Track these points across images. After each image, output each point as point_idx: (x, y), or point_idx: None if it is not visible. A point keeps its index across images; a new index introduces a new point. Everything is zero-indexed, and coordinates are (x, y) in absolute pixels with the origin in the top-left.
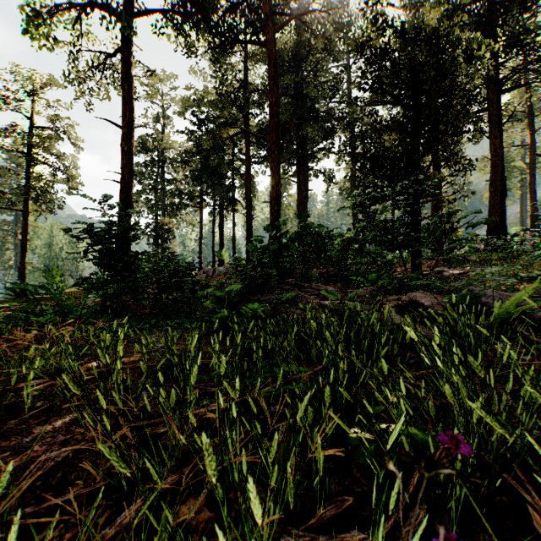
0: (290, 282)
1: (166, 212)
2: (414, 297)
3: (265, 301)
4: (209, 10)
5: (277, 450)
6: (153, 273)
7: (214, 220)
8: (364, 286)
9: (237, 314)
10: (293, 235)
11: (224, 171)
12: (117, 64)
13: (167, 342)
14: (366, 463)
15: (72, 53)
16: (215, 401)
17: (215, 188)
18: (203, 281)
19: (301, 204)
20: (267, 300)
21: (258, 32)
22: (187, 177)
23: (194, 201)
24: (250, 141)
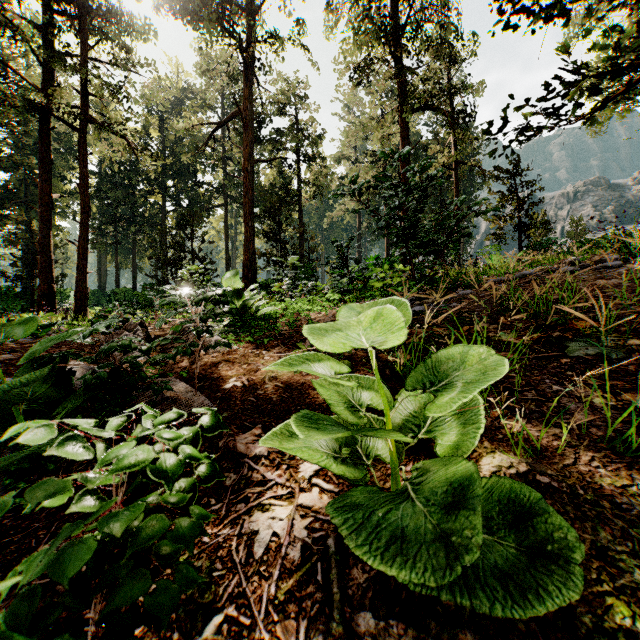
0: None
1: None
2: None
3: None
4: None
5: None
6: None
7: None
8: None
9: None
10: None
11: None
12: None
13: None
14: None
15: None
16: None
17: None
18: None
19: None
20: None
21: None
22: None
23: None
24: None
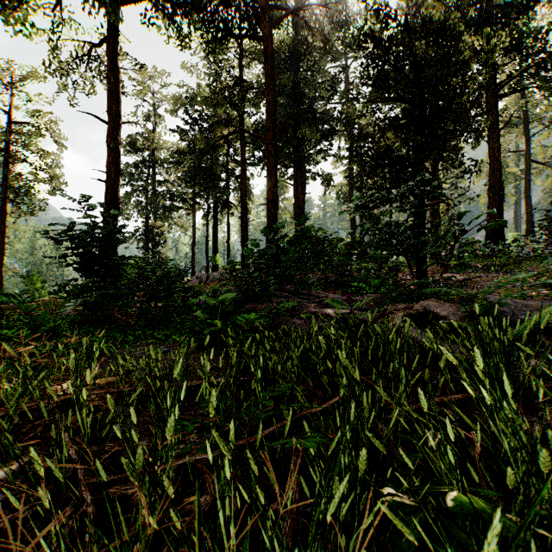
0: (288, 289)
1: (158, 215)
2: (428, 306)
3: (263, 310)
4: (202, 2)
5: (285, 515)
6: (139, 279)
7: (207, 223)
8: (366, 292)
9: (231, 325)
10: (292, 239)
11: (218, 172)
12: (103, 56)
13: (148, 363)
14: (412, 549)
15: (50, 39)
16: (202, 447)
17: (208, 190)
18: (196, 287)
19: (298, 208)
20: (265, 309)
21: (253, 28)
22: (179, 178)
23: (187, 204)
24: (246, 141)
